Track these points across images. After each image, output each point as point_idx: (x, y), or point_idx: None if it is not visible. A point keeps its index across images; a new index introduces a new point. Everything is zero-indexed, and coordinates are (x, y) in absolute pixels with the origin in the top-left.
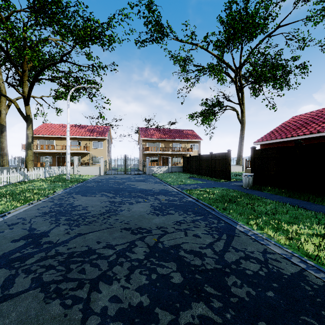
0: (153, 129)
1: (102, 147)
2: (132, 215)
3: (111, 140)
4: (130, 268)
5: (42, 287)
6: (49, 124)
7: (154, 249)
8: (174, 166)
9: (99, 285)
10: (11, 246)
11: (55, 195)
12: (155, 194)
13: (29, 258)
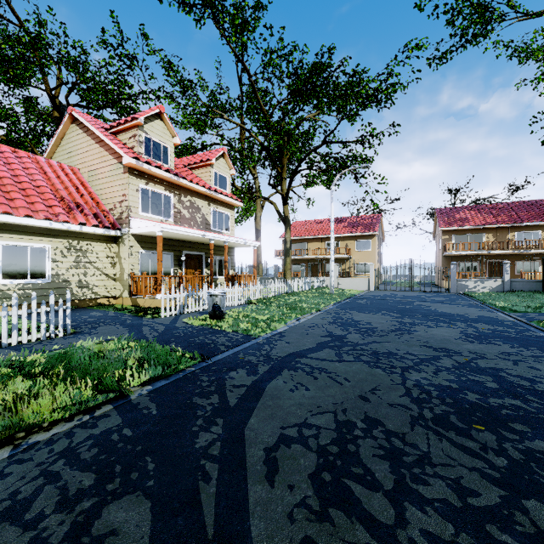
0: (465, 208)
1: (370, 247)
2: (431, 337)
3: (383, 236)
4: (436, 369)
5: (364, 362)
6: (299, 222)
7: (464, 365)
8: (519, 280)
9: (409, 371)
10: (323, 339)
11: (327, 309)
12: (469, 321)
13: (342, 347)
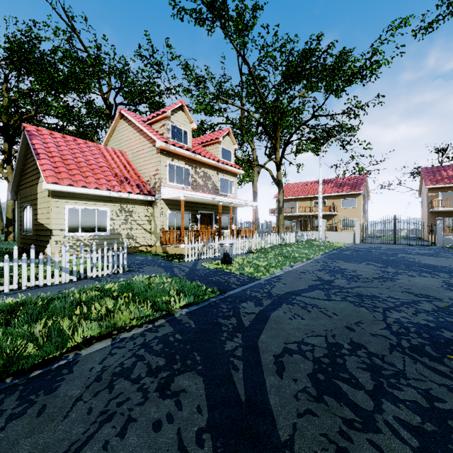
0: None
1: (355, 205)
2: (413, 284)
3: (368, 194)
4: (416, 311)
5: (349, 302)
6: (290, 184)
7: (443, 309)
8: None
9: (390, 310)
10: (314, 282)
11: (316, 258)
12: (452, 272)
13: (330, 290)
